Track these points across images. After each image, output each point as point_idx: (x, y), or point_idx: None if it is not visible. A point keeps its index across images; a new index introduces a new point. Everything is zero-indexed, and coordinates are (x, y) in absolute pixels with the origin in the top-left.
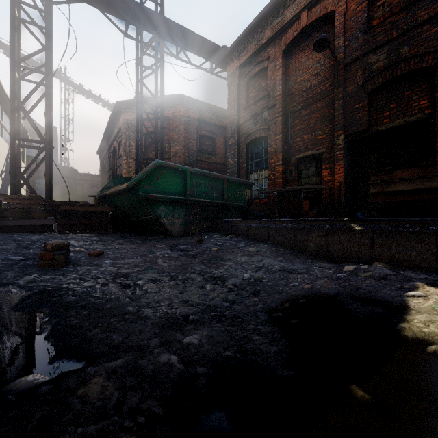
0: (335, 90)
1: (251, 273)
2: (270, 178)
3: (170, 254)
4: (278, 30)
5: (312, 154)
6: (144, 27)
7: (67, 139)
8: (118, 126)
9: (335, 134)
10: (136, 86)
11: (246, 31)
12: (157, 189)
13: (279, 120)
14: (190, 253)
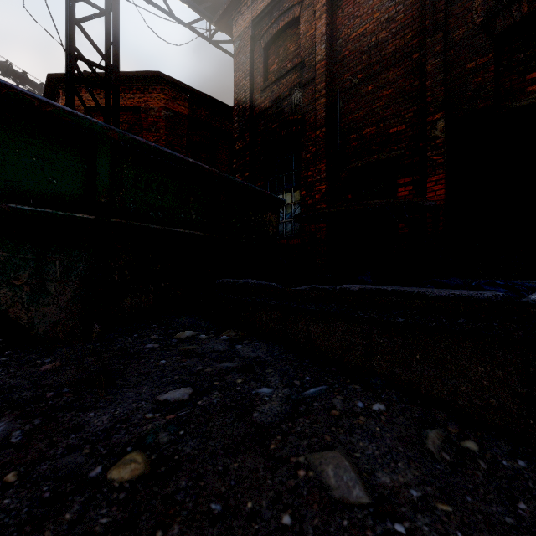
0: (428, 40)
1: None
2: (305, 203)
3: None
4: None
5: (379, 160)
6: None
7: None
8: None
9: (426, 119)
10: (66, 31)
11: None
12: None
13: (321, 103)
14: None
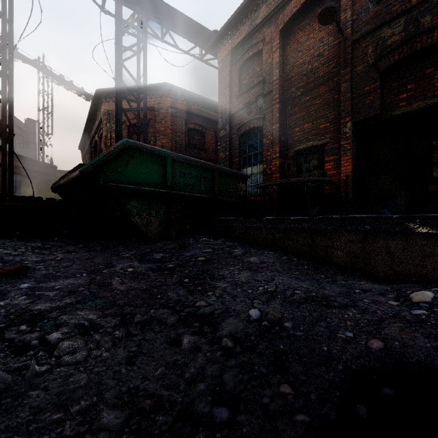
0: (341, 71)
1: (260, 306)
2: (266, 173)
3: (135, 269)
4: (275, 7)
5: (313, 145)
6: (124, 1)
7: (45, 133)
8: (98, 118)
9: (341, 121)
10: (115, 69)
11: (239, 9)
12: (126, 177)
13: (276, 107)
14: (166, 266)
